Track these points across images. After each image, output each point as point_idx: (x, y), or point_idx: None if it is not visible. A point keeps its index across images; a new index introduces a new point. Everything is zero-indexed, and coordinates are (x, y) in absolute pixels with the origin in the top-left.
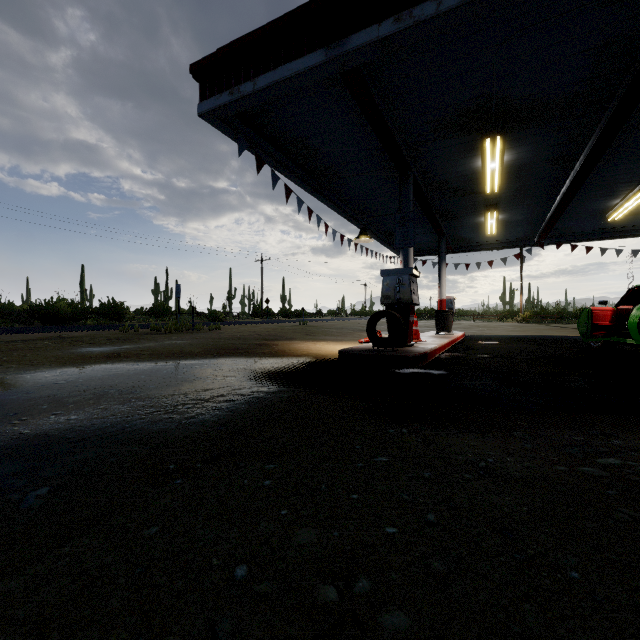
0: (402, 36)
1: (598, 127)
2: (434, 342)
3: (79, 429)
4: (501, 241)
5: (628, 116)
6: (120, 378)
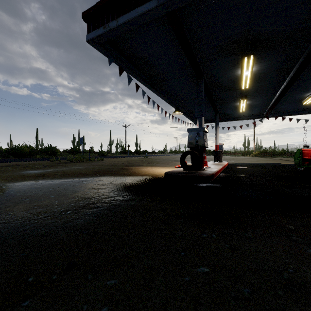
0: None
1: (306, 50)
2: (215, 167)
3: None
4: (246, 115)
5: None
6: (36, 190)
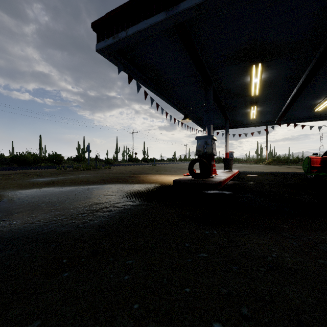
0: (209, 3)
1: (314, 58)
2: (224, 175)
3: (14, 231)
4: (258, 122)
5: None
6: (50, 196)
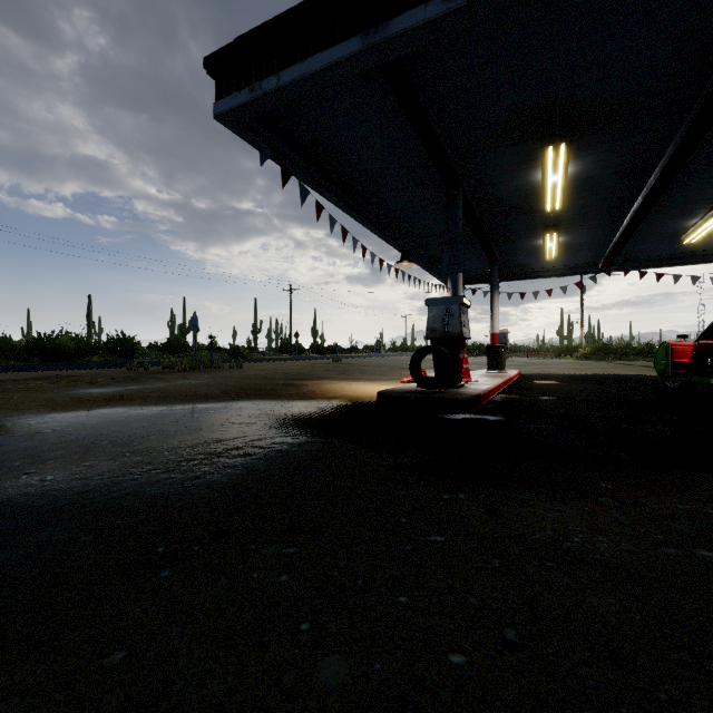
0: (453, 18)
1: (678, 133)
2: (487, 382)
3: (53, 494)
4: (561, 267)
5: None
6: (118, 426)
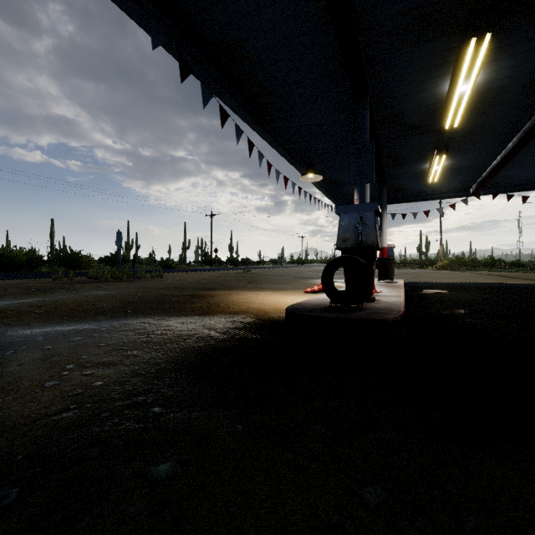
0: None
1: None
2: (392, 293)
3: None
4: (437, 191)
5: None
6: None
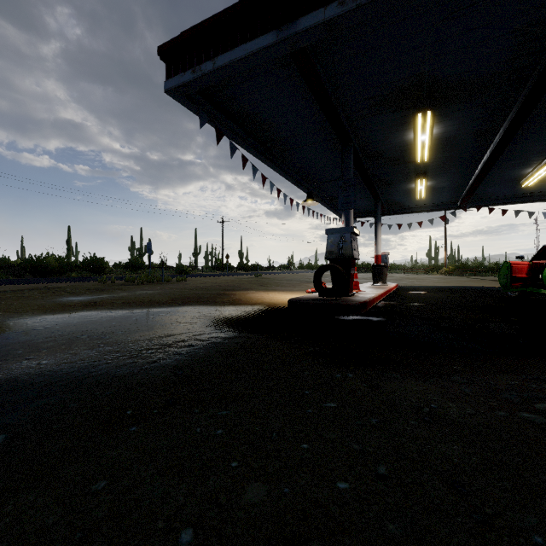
0: (345, 18)
1: (516, 103)
2: (372, 292)
3: (47, 374)
4: (429, 205)
5: (544, 93)
6: (93, 324)
